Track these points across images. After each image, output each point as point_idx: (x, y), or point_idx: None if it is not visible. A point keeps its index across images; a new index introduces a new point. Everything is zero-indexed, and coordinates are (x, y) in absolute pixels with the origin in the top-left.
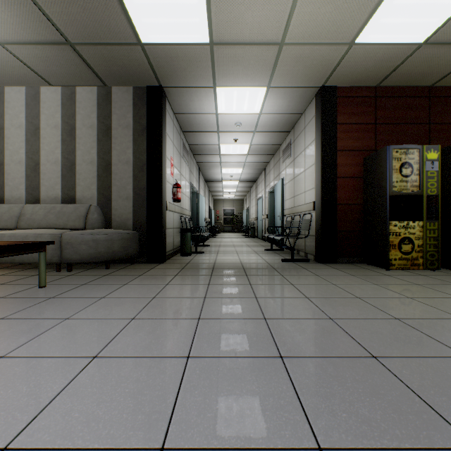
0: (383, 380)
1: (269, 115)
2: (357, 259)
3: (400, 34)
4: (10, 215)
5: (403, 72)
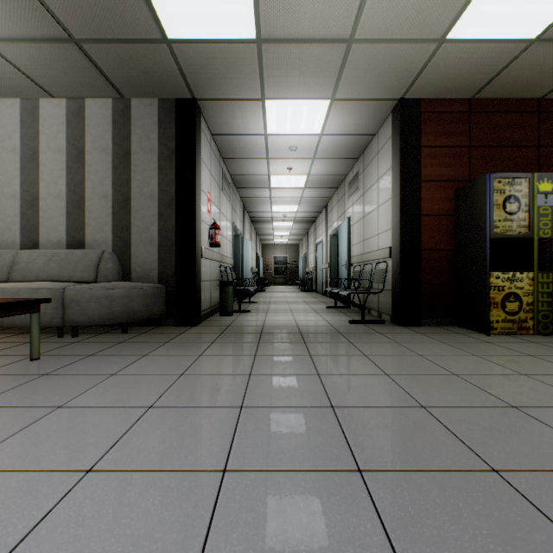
0: (517, 513)
1: (332, 136)
2: (446, 321)
3: (506, 28)
4: (0, 264)
5: (506, 80)
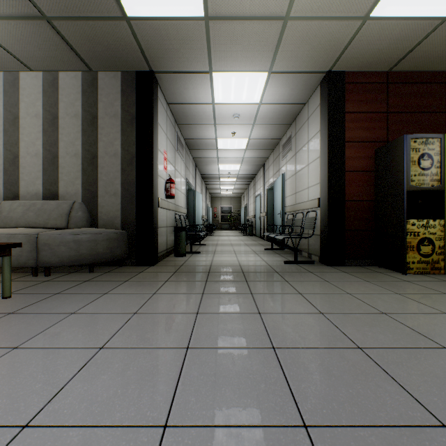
0: None
1: (270, 105)
2: (367, 261)
3: (422, 6)
4: None
5: (420, 54)
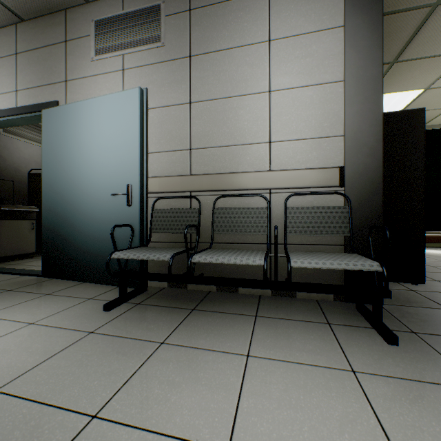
0: None
1: None
2: None
3: None
4: None
5: None
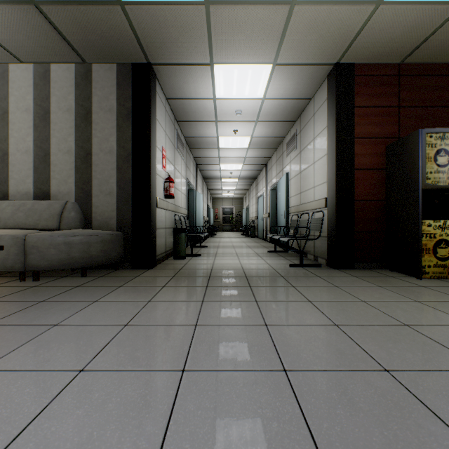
0: None
1: (273, 100)
2: (378, 264)
3: None
4: None
5: (435, 44)
